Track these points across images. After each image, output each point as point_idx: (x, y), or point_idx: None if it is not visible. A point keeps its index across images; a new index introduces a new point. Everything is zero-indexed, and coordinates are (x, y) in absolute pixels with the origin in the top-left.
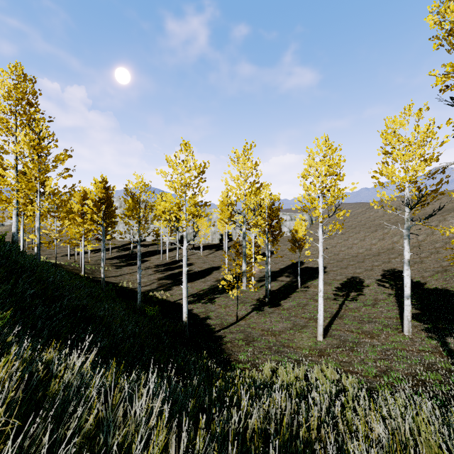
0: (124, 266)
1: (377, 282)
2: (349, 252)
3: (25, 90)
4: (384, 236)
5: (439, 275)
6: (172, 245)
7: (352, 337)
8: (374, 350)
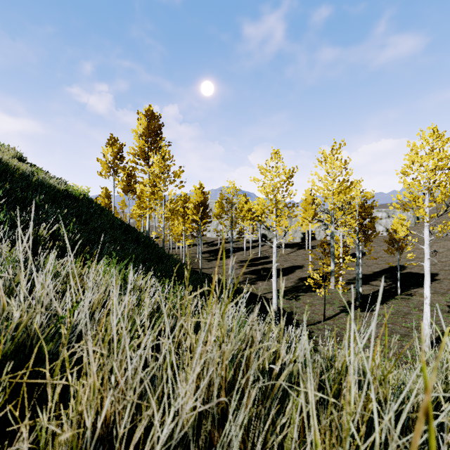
0: (213, 260)
1: None
2: None
3: (155, 125)
4: None
5: None
6: (254, 243)
7: None
8: None
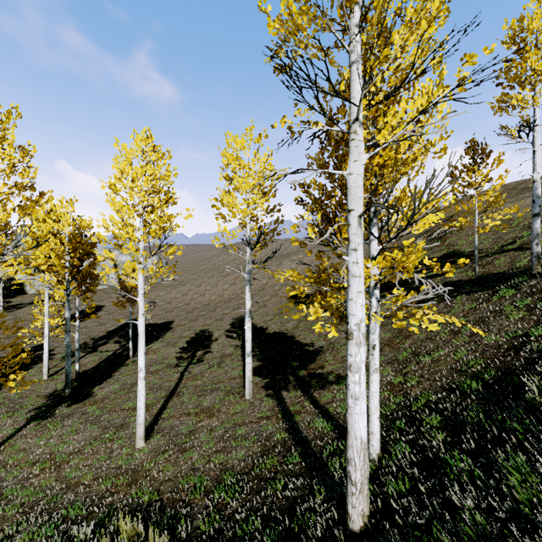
0: None
1: (225, 334)
2: (201, 300)
3: None
4: (235, 281)
5: (277, 318)
6: None
7: (187, 424)
8: (212, 438)
